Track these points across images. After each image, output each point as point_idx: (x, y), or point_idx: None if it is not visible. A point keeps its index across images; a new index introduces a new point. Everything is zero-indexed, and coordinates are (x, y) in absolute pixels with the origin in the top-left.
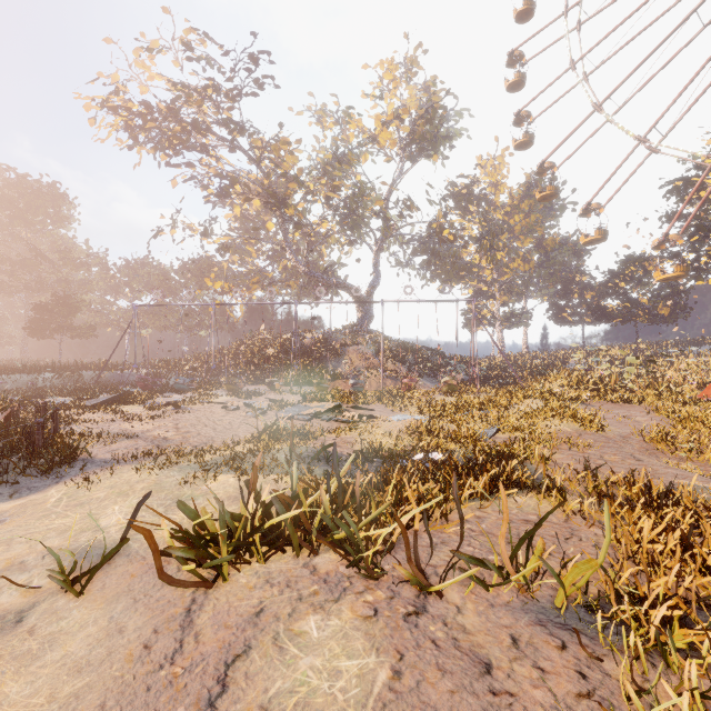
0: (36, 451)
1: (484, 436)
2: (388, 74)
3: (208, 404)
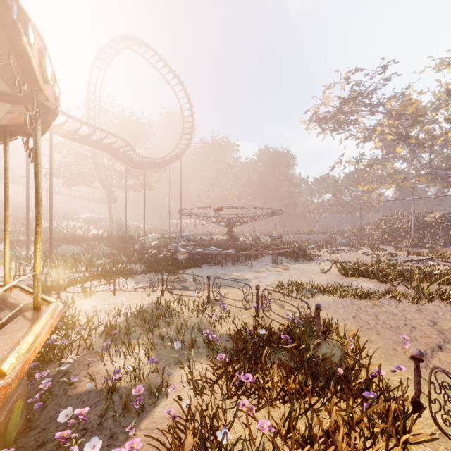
0: (306, 255)
1: None
2: None
3: (355, 252)
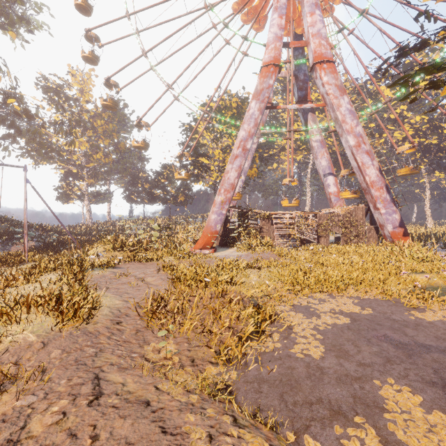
0: None
1: None
2: None
3: None
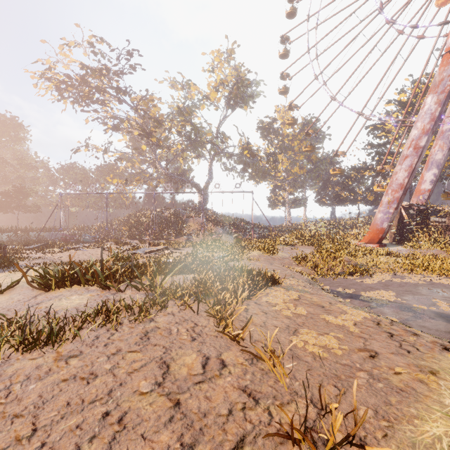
0: None
1: (212, 256)
2: (217, 59)
3: (97, 248)
